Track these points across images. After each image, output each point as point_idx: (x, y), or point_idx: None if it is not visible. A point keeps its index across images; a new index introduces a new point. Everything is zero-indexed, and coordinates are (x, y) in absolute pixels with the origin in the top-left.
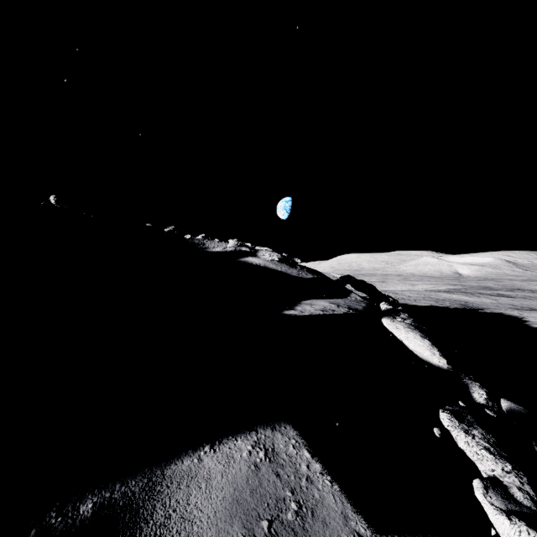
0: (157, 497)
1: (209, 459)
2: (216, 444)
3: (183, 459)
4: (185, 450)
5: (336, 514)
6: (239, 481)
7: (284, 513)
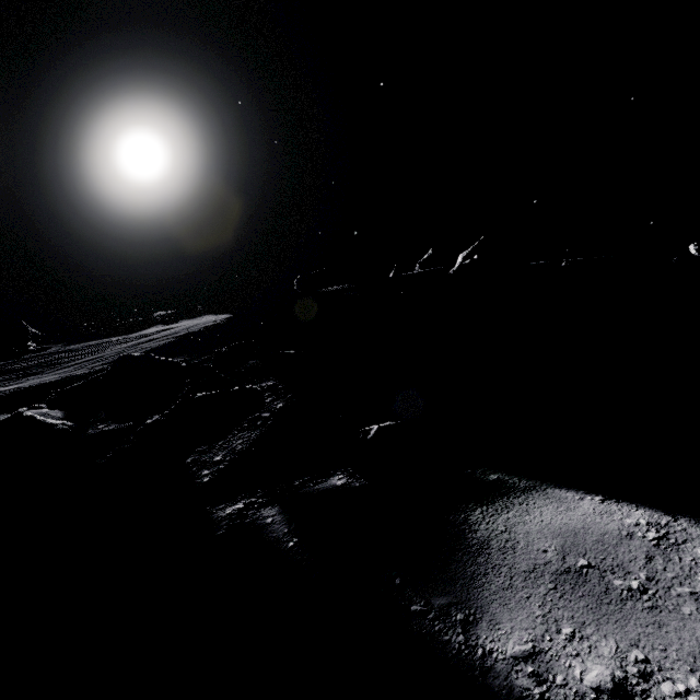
0: (526, 494)
1: (588, 503)
2: (610, 500)
3: (569, 491)
4: (578, 489)
5: (692, 641)
6: (594, 527)
7: (614, 576)
